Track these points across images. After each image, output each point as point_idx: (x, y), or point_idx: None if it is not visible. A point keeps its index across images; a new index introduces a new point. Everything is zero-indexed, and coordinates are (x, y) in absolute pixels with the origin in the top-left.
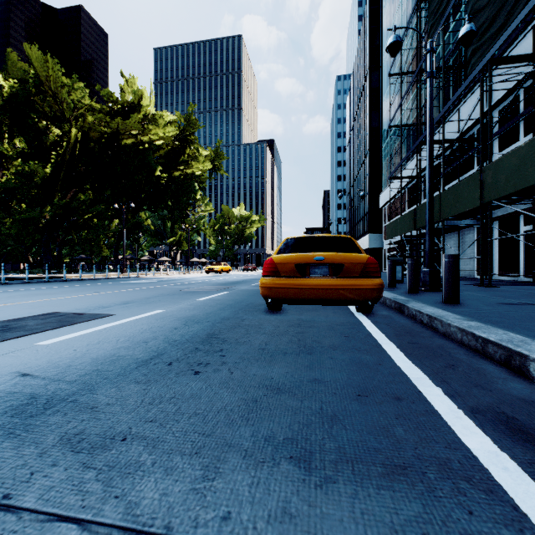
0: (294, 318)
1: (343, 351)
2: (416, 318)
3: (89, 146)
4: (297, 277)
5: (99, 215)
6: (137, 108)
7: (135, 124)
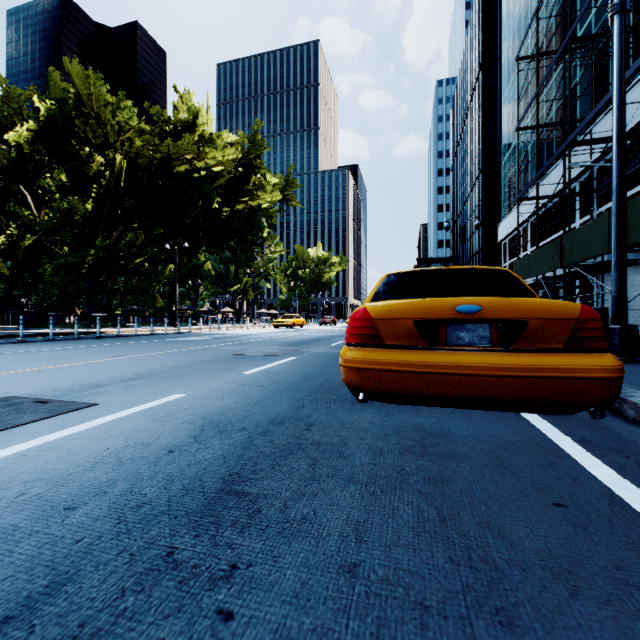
0: (408, 425)
1: (610, 607)
2: None
3: (137, 176)
4: (419, 347)
5: (151, 259)
6: (192, 127)
7: (188, 147)
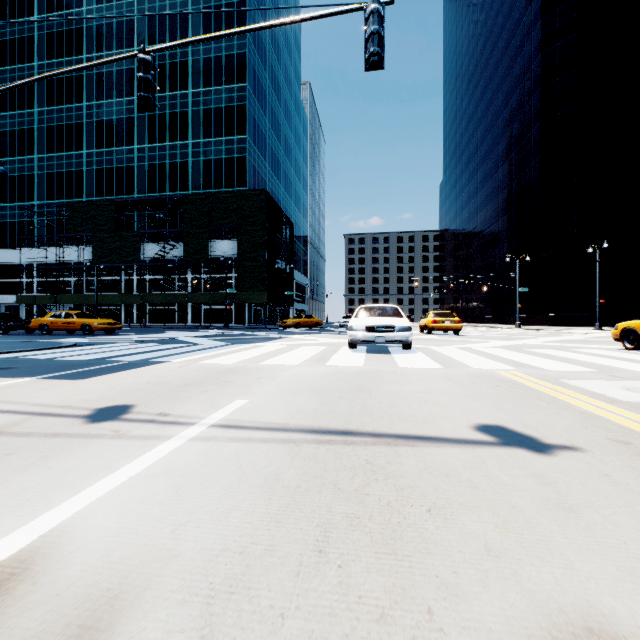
0: None
1: None
2: None
3: None
4: None
5: None
6: None
7: None
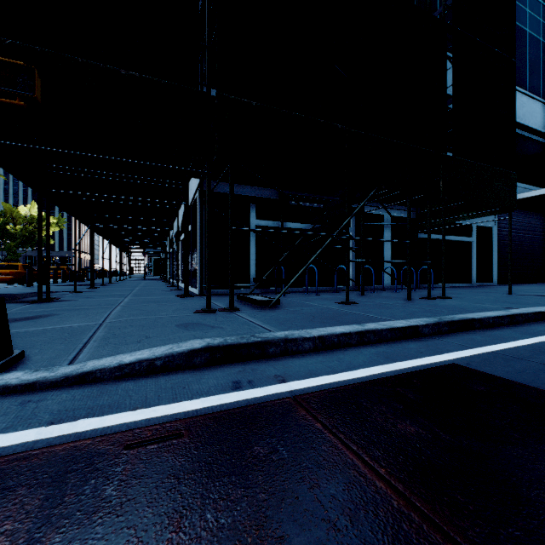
0: None
1: None
2: None
3: None
4: None
5: None
6: None
7: None
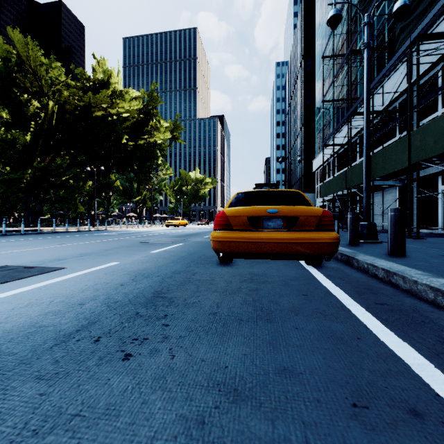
0: (246, 272)
1: (307, 317)
2: (369, 271)
3: (65, 117)
4: (249, 230)
5: (74, 177)
6: (107, 85)
7: (104, 99)
